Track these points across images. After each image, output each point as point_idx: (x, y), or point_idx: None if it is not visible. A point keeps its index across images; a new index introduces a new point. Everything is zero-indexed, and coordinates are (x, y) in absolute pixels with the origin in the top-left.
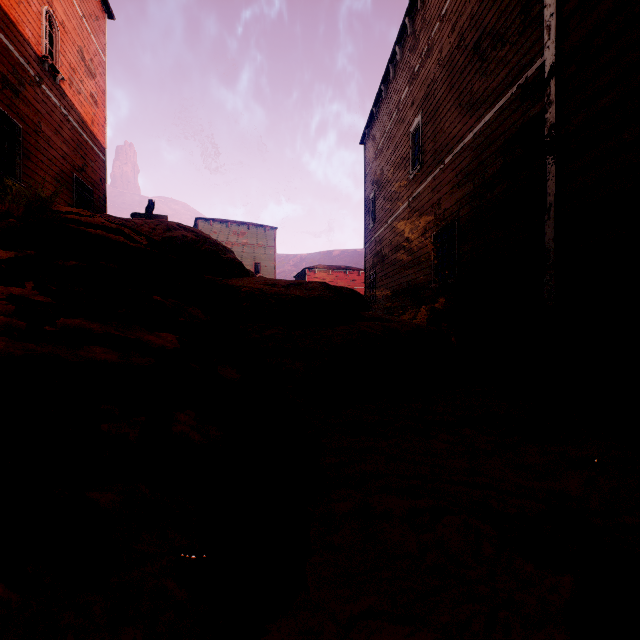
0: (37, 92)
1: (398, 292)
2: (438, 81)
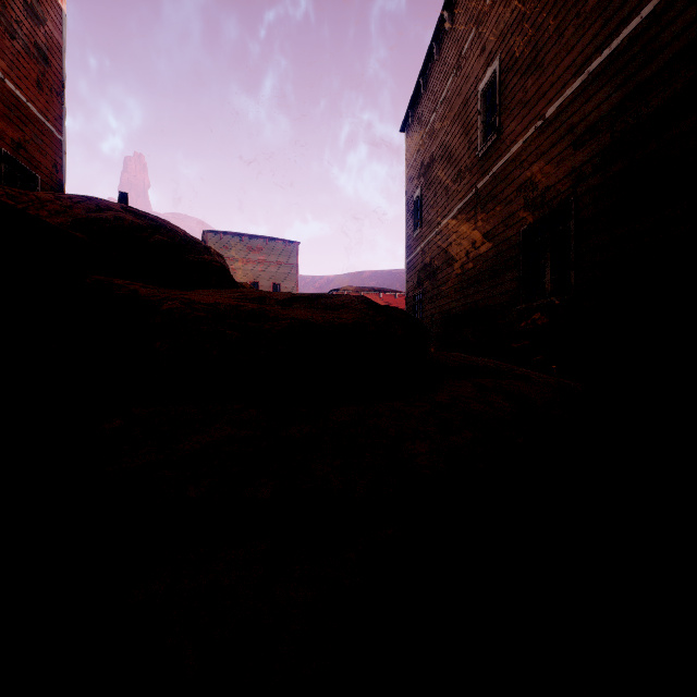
0: None
1: (458, 317)
2: None
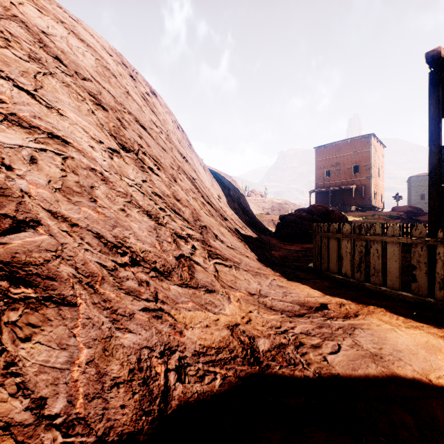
0: (377, 183)
1: None
2: None
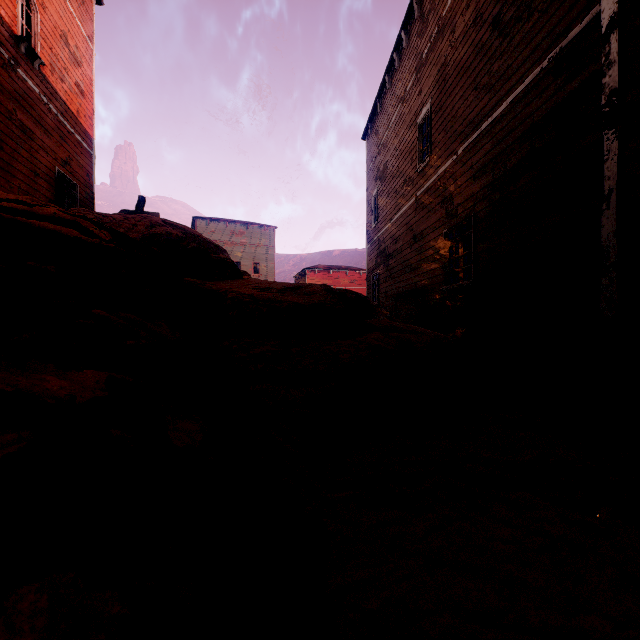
0: (12, 76)
1: (404, 294)
2: (450, 64)
